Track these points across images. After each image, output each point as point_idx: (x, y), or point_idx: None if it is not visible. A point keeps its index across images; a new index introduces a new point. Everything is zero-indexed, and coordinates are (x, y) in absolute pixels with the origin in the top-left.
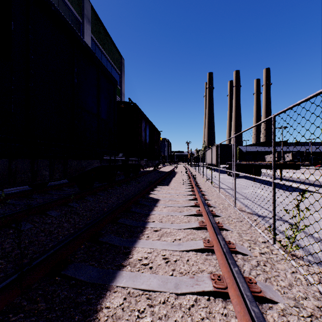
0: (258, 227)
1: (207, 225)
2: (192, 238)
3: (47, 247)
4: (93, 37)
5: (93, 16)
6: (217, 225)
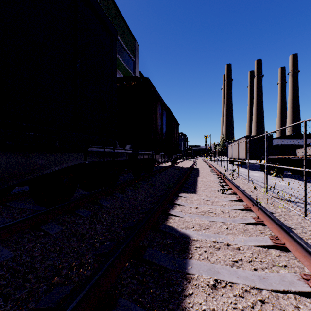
0: None
1: None
2: None
3: None
4: None
5: None
6: None
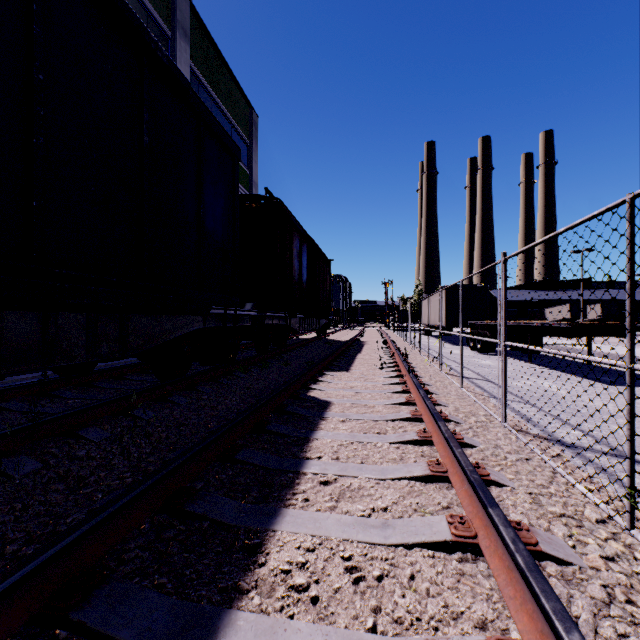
0: (573, 476)
1: (448, 470)
2: (417, 507)
3: (61, 525)
4: (194, 69)
5: (194, 26)
6: (479, 477)
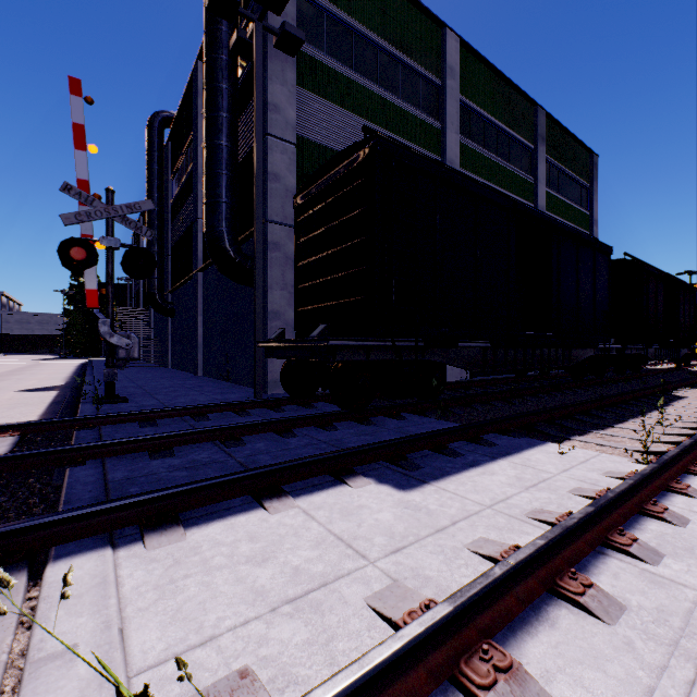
0: None
1: None
2: None
3: None
4: (546, 158)
5: (546, 125)
6: None
